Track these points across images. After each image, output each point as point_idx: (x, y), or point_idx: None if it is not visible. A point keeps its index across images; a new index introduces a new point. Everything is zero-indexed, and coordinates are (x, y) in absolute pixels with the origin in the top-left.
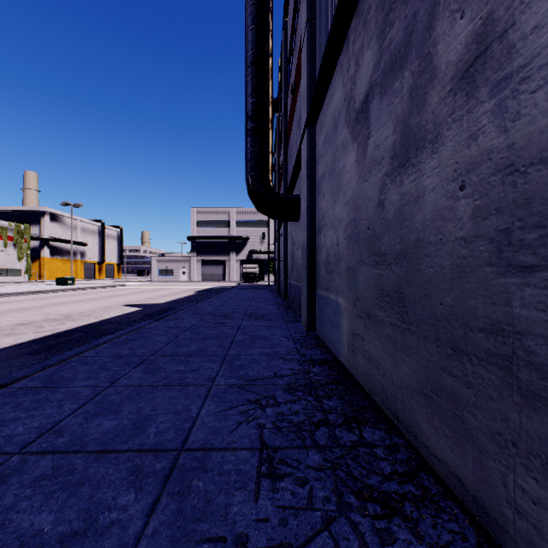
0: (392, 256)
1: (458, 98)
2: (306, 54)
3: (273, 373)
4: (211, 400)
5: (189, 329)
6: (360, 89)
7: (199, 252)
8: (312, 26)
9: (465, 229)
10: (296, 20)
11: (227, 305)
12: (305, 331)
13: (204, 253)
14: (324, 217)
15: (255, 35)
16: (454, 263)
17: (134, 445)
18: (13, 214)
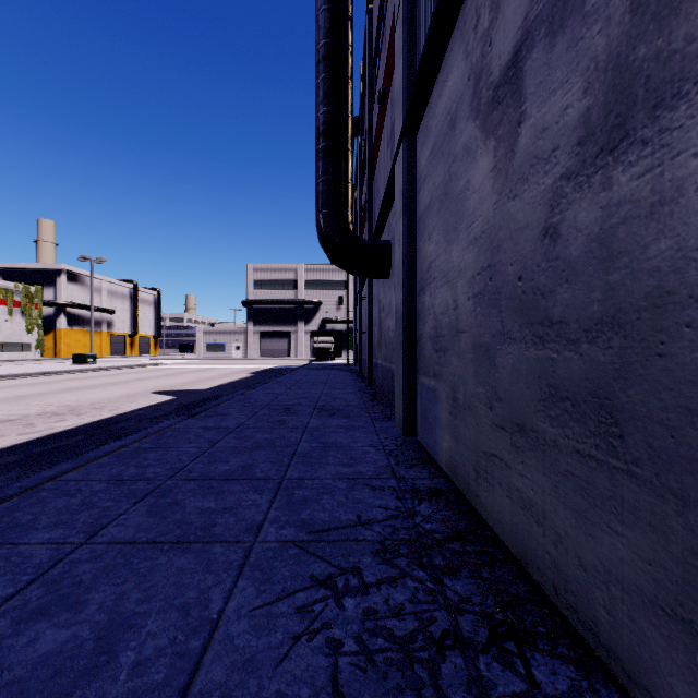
0: (581, 326)
1: None
2: (401, 32)
3: (356, 516)
4: (248, 576)
5: (233, 431)
6: (501, 47)
7: (258, 321)
8: None
9: None
10: (385, 3)
11: (290, 393)
12: (400, 436)
13: (263, 323)
14: (431, 267)
15: (329, 18)
16: None
17: None
18: (21, 273)
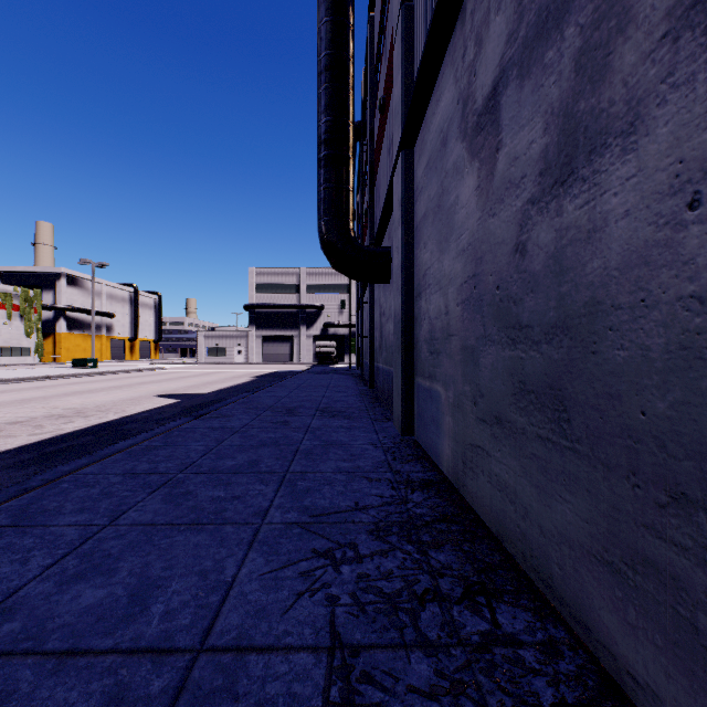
0: (541, 329)
1: (684, 44)
2: (400, 49)
3: (353, 503)
4: (257, 550)
5: (238, 431)
6: (483, 79)
7: (260, 325)
8: (408, 9)
9: (701, 278)
10: (386, 13)
11: (293, 396)
12: (398, 435)
13: (265, 327)
14: (427, 274)
15: (330, 30)
16: (674, 341)
17: (123, 639)
18: (19, 276)
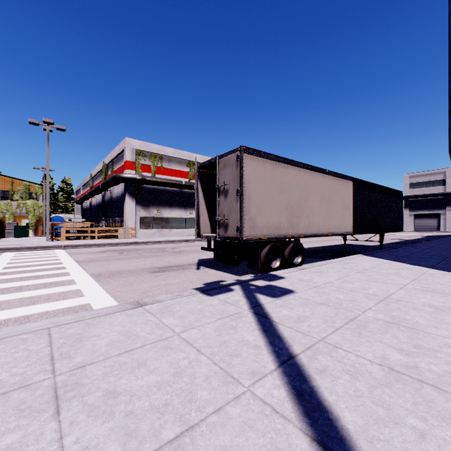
0: None
1: None
2: None
3: None
4: None
5: (446, 243)
6: None
7: (412, 208)
8: None
9: None
10: None
11: None
12: None
13: (416, 209)
14: None
15: None
16: None
17: None
18: None
